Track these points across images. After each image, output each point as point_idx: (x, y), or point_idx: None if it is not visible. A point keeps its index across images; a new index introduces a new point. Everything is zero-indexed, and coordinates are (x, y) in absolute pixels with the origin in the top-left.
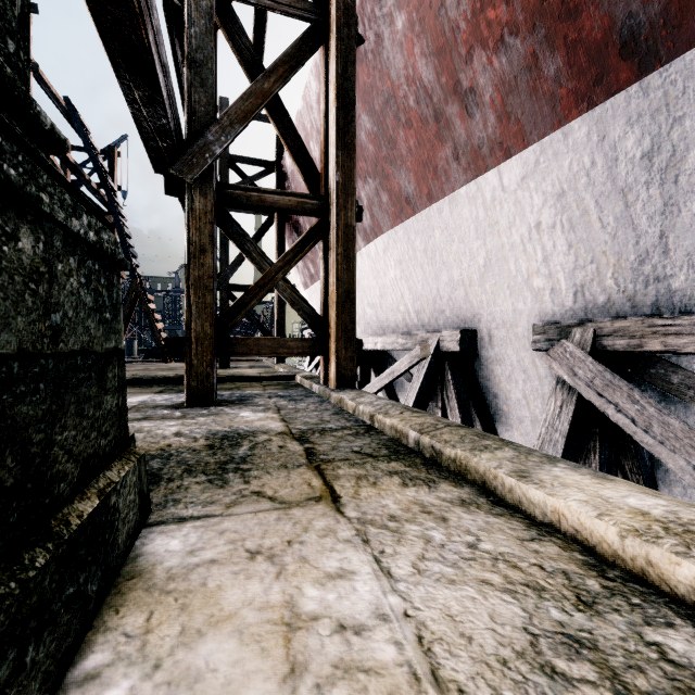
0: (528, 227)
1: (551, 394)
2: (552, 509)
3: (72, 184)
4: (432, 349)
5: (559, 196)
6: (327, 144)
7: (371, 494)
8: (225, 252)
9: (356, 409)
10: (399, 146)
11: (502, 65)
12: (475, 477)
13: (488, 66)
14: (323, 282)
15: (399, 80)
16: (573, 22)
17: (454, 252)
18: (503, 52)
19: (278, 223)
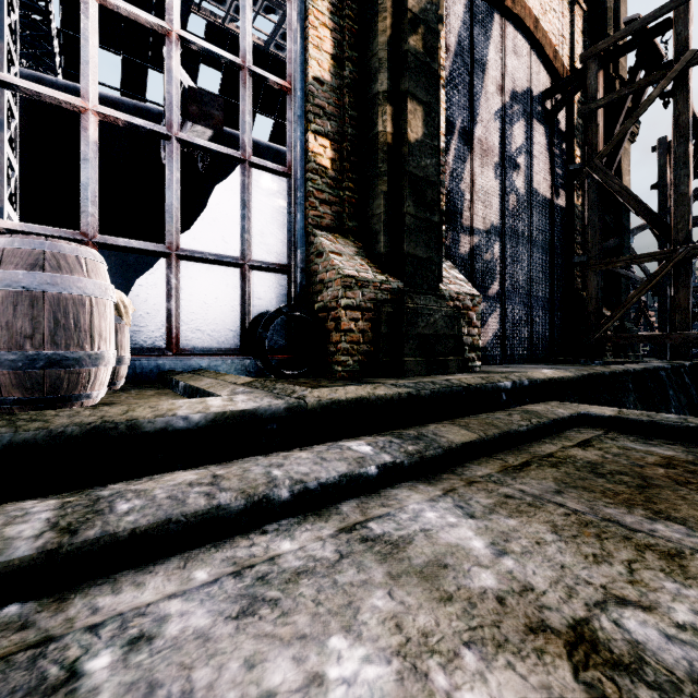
0: None
1: None
2: None
3: None
4: None
5: None
6: None
7: None
8: None
9: None
10: None
11: None
12: None
13: None
14: None
15: None
16: None
17: None
18: None
19: None
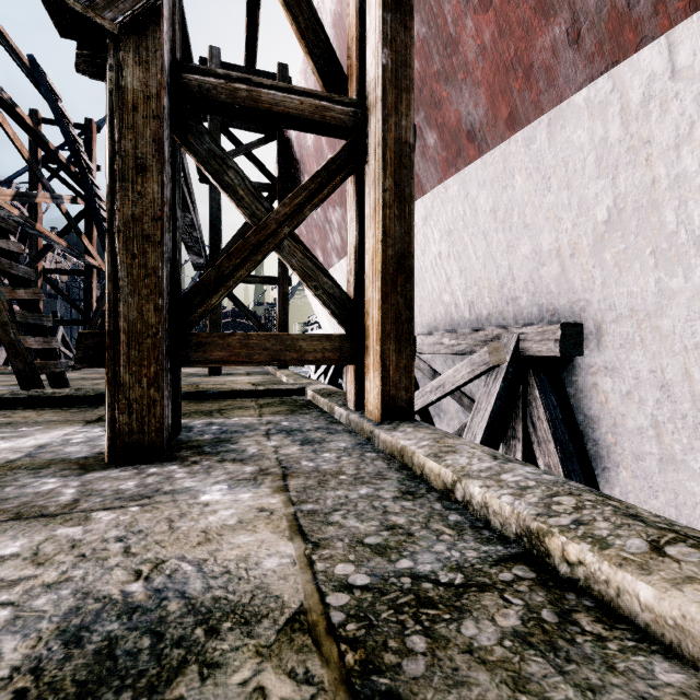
0: None
1: None
2: None
3: (43, 162)
4: (509, 352)
5: None
6: (360, 23)
7: None
8: (216, 234)
9: (458, 489)
10: (462, 47)
11: None
12: None
13: None
14: (353, 246)
15: None
16: None
17: (547, 206)
18: None
19: (280, 200)
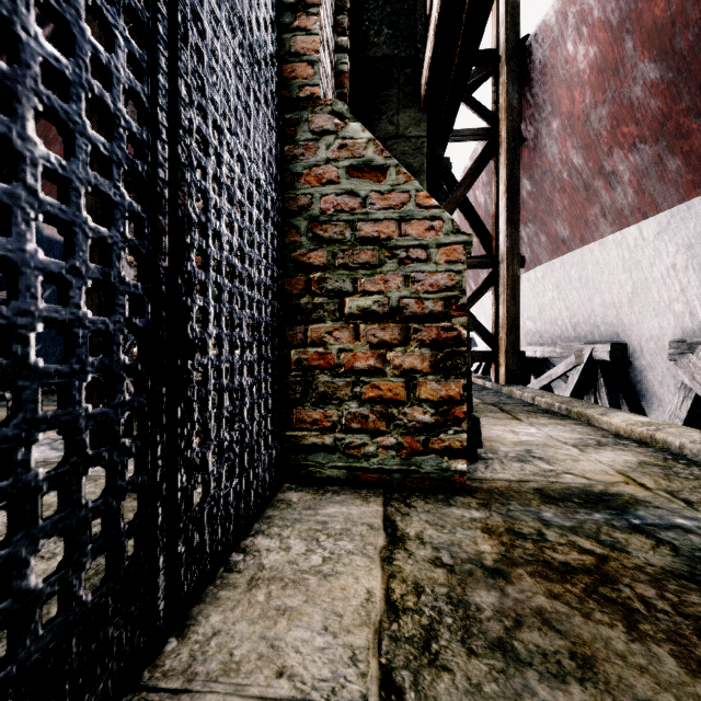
0: (666, 267)
1: (675, 393)
2: (609, 423)
3: None
4: (585, 357)
5: (688, 247)
6: (498, 218)
7: (534, 420)
8: None
9: (522, 395)
10: (555, 203)
11: (635, 160)
12: (584, 418)
13: (625, 160)
14: (494, 312)
15: (554, 161)
16: (686, 140)
17: (605, 281)
18: (635, 152)
19: None
